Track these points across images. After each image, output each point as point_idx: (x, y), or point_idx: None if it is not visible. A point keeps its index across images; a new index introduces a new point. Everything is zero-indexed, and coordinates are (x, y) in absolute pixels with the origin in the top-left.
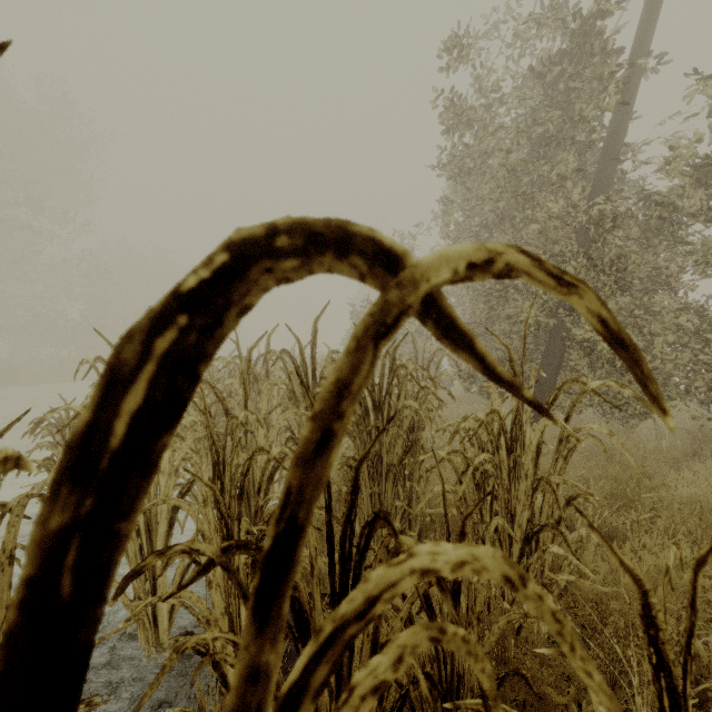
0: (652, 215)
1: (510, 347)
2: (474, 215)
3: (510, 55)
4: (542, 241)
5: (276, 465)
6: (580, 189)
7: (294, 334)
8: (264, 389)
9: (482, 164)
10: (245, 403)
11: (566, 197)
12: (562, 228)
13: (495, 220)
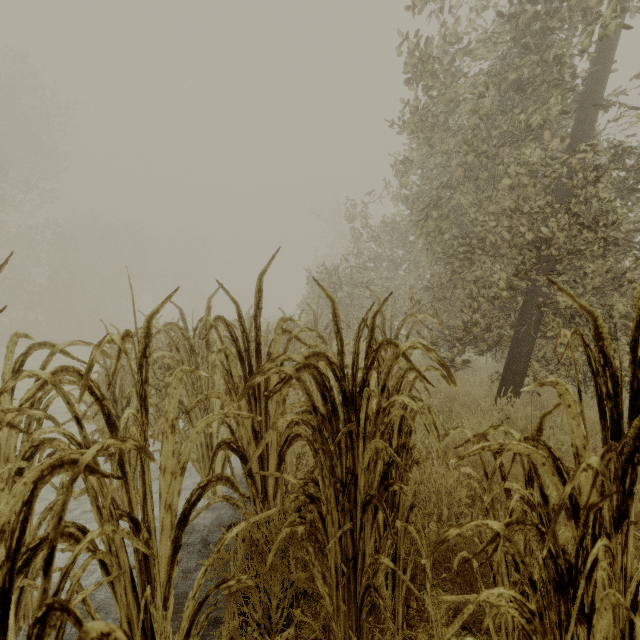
0: (636, 168)
1: (595, 313)
2: (432, 178)
3: (474, 6)
4: (512, 199)
5: (192, 499)
6: (558, 140)
7: (229, 294)
8: (172, 380)
9: (446, 118)
10: (140, 402)
11: (542, 149)
12: (535, 184)
13: (460, 178)
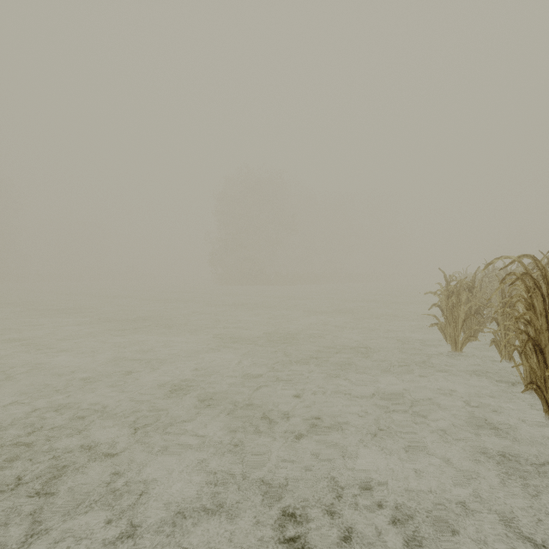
0: None
1: None
2: None
3: None
4: None
5: None
6: None
7: None
8: None
9: None
10: None
11: None
12: None
13: None
